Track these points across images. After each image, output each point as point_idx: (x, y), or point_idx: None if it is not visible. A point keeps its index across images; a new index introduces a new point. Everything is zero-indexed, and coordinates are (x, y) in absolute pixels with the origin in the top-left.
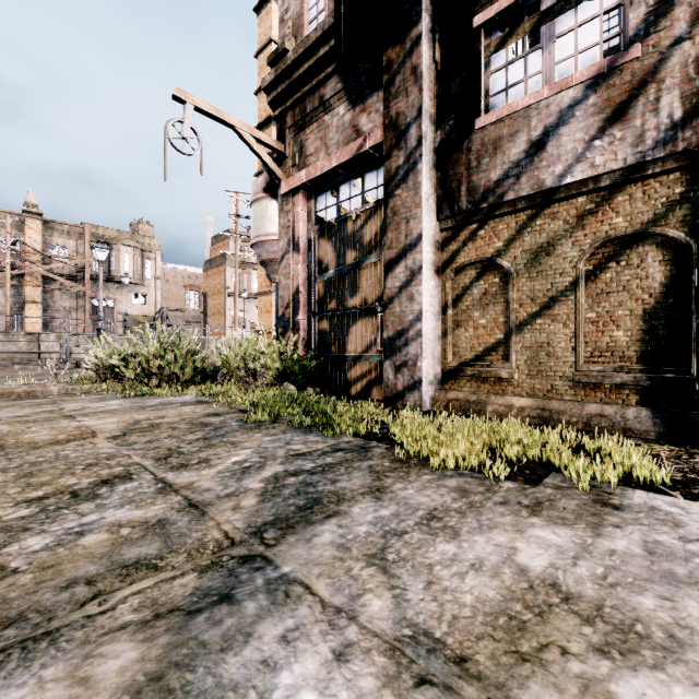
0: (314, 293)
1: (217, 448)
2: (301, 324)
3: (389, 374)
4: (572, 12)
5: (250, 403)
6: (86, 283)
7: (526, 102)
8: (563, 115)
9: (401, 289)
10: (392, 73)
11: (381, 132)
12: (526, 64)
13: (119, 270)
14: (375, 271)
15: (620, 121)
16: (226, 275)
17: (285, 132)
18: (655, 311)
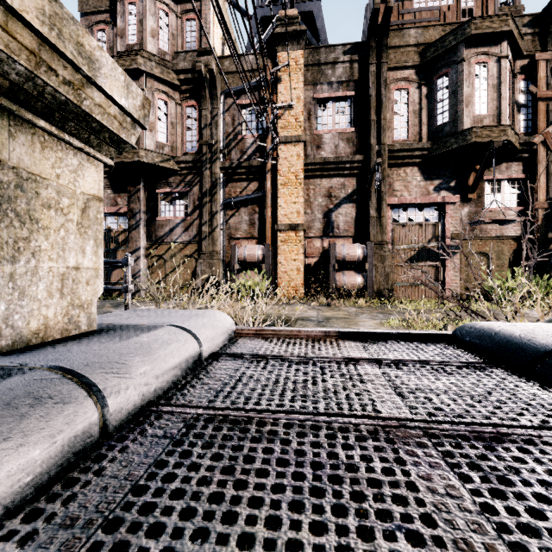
0: None
1: None
2: None
3: None
4: (179, 201)
5: None
6: None
7: (169, 218)
8: (177, 225)
9: (134, 262)
10: (131, 195)
11: (127, 209)
12: (170, 208)
13: None
14: (124, 252)
15: (187, 231)
16: None
17: None
18: (194, 272)
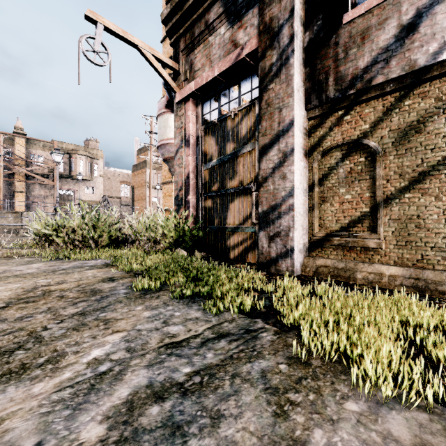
0: (200, 178)
1: (86, 330)
2: (191, 203)
3: (263, 242)
4: None
5: (144, 268)
6: (55, 179)
7: None
8: None
9: (274, 170)
10: None
11: (256, 40)
12: None
13: (76, 171)
14: (249, 158)
15: None
16: (146, 174)
17: (179, 54)
18: None
